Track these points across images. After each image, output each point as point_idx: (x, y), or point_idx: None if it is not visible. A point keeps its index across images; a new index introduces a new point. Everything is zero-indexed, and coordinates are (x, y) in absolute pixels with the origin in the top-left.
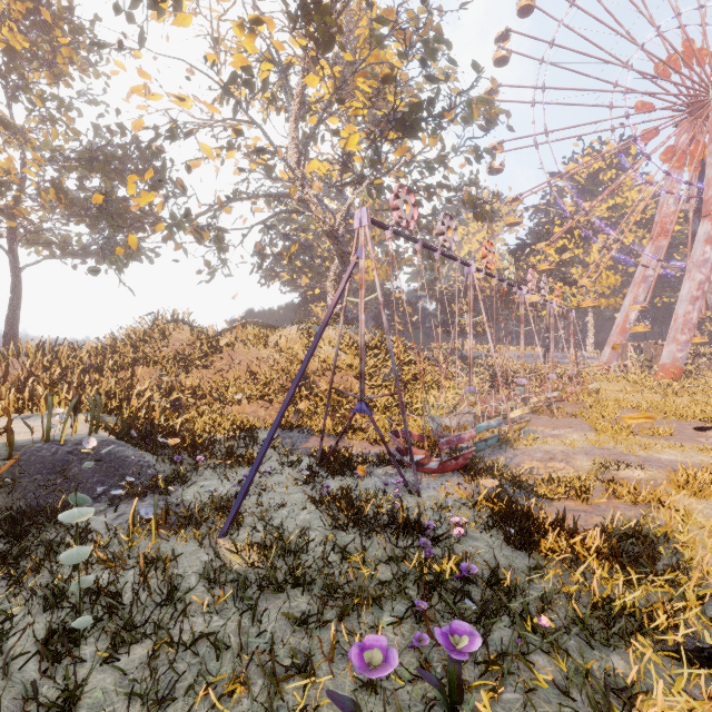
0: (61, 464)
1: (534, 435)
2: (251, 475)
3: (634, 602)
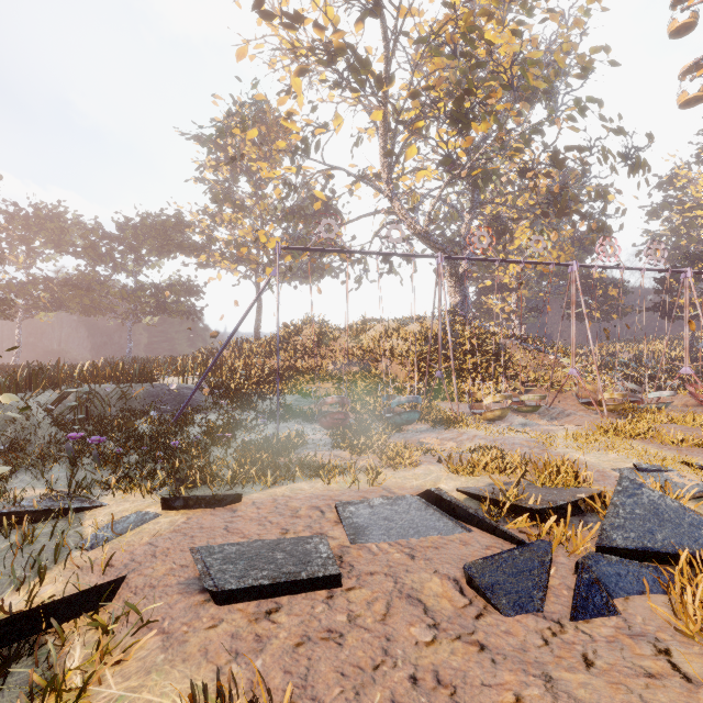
0: (162, 395)
1: (525, 427)
2: (186, 402)
3: (214, 473)
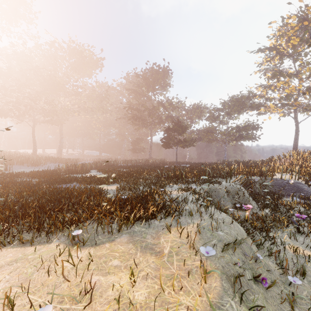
0: (283, 185)
1: None
2: None
3: None
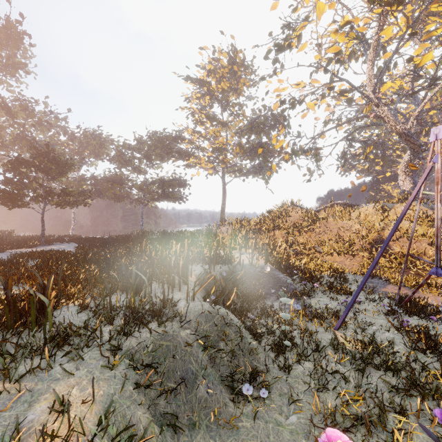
0: (257, 276)
1: None
2: (352, 301)
3: None
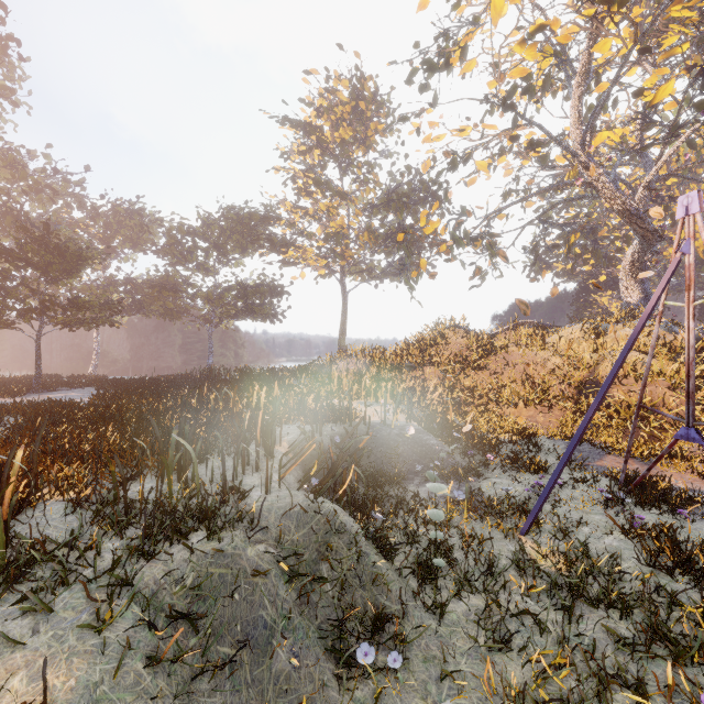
0: (393, 442)
1: None
2: (550, 485)
3: None
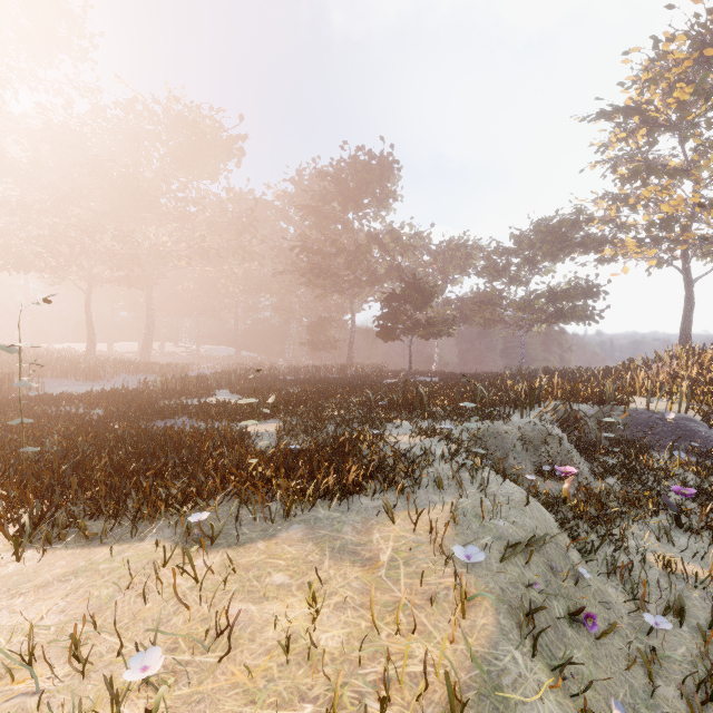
0: (652, 424)
1: None
2: None
3: None
